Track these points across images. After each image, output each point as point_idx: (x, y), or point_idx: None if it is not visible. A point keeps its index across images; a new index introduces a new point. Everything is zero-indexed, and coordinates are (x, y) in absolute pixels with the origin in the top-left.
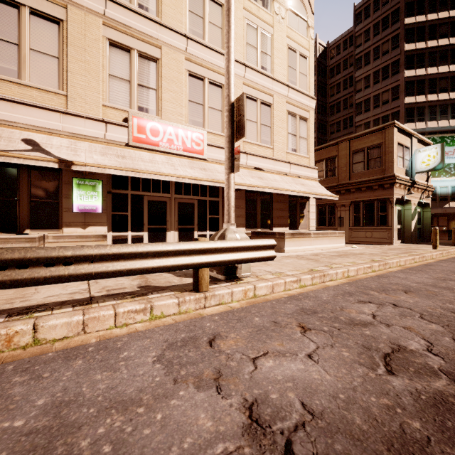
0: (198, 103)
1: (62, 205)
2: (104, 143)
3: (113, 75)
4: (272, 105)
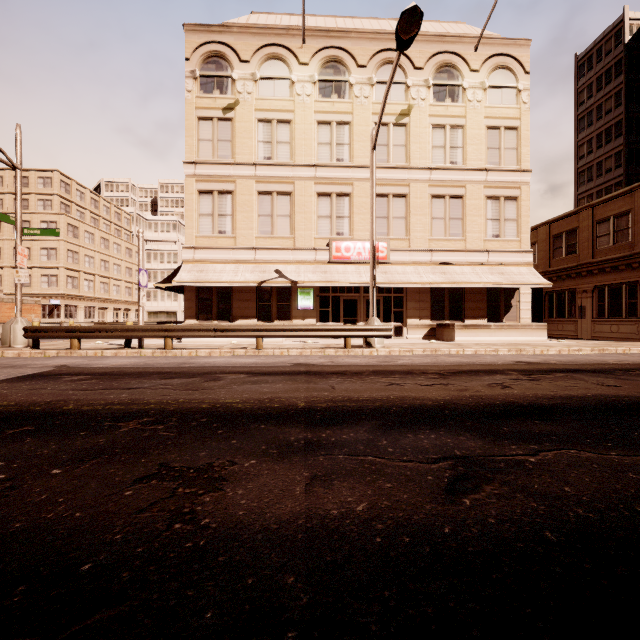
0: (383, 217)
1: (292, 305)
2: (314, 264)
3: (320, 216)
4: (464, 196)
